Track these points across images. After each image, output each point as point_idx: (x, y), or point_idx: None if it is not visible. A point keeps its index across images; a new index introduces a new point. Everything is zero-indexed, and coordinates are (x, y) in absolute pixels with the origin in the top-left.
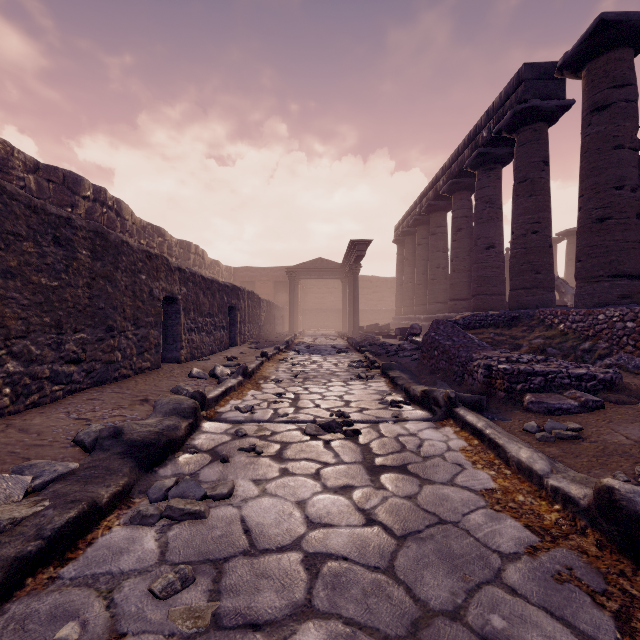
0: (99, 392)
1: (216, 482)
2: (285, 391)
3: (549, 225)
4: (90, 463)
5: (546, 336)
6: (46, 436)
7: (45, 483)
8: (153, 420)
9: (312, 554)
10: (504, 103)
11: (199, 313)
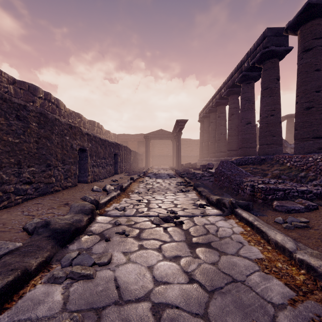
0: (42, 199)
1: (101, 253)
2: (142, 198)
3: (279, 111)
4: (29, 243)
5: (280, 169)
6: (8, 225)
7: (1, 255)
8: (68, 216)
9: (157, 304)
10: (256, 49)
11: (98, 157)
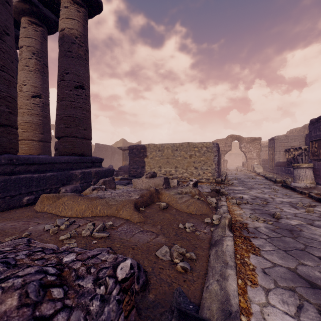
0: None
1: None
2: None
3: None
4: None
5: None
6: None
7: None
8: None
9: None
10: None
11: None
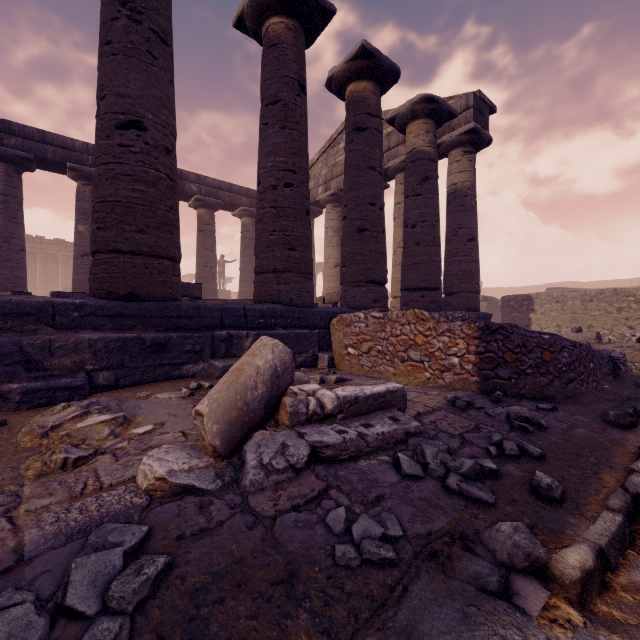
0: None
1: None
2: None
3: None
4: None
5: None
6: None
7: None
8: None
9: None
10: None
11: None
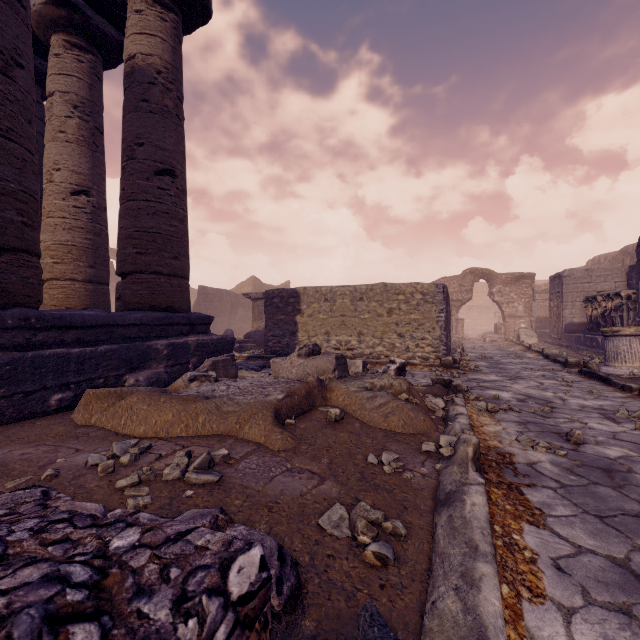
0: None
1: None
2: None
3: None
4: None
5: None
6: None
7: None
8: None
9: None
10: None
11: None
